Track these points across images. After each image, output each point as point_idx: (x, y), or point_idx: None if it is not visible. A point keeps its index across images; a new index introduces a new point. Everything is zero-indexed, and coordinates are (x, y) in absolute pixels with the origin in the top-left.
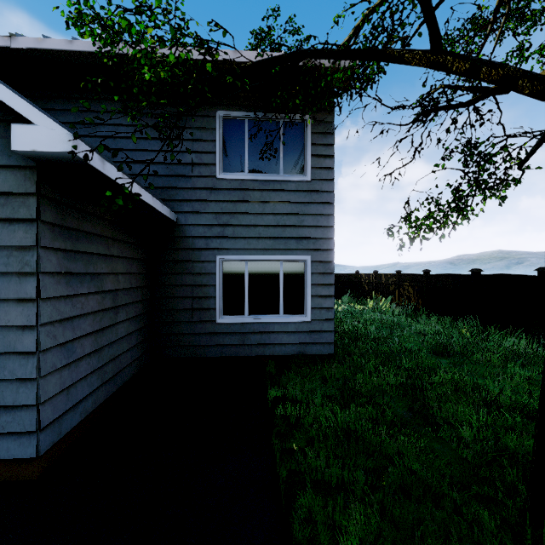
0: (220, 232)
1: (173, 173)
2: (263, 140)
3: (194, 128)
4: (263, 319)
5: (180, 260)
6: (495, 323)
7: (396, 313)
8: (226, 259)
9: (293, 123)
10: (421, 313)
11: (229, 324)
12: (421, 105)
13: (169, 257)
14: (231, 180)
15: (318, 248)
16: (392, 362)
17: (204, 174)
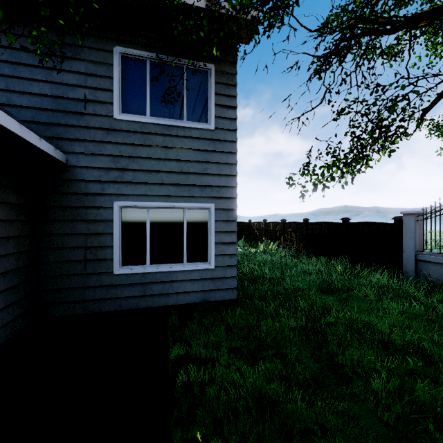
0: (118, 176)
1: (61, 108)
2: (166, 84)
3: (88, 61)
4: (166, 268)
5: (70, 206)
6: (360, 261)
7: (283, 255)
8: (125, 205)
9: (197, 69)
10: (302, 254)
11: (128, 275)
12: (341, 31)
13: (56, 202)
14: (130, 121)
15: (221, 196)
16: (288, 303)
17: (100, 112)
